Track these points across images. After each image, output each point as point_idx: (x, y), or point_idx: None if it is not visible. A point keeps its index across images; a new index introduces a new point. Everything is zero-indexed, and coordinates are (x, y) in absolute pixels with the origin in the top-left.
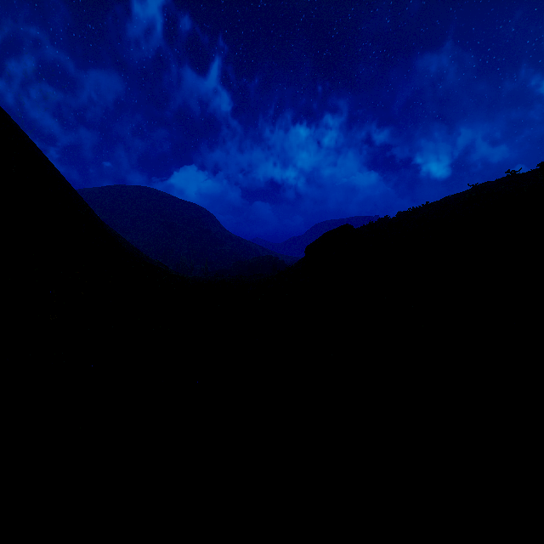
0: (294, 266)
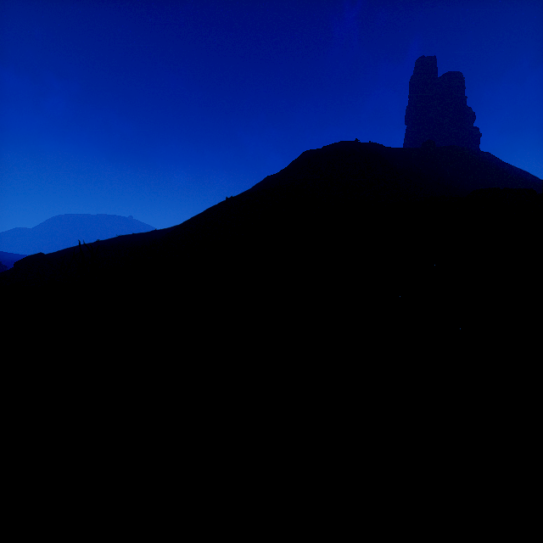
0: (9, 271)
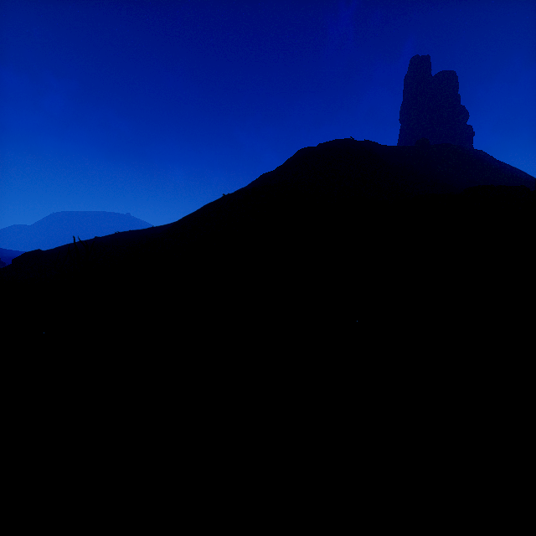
0: (7, 267)
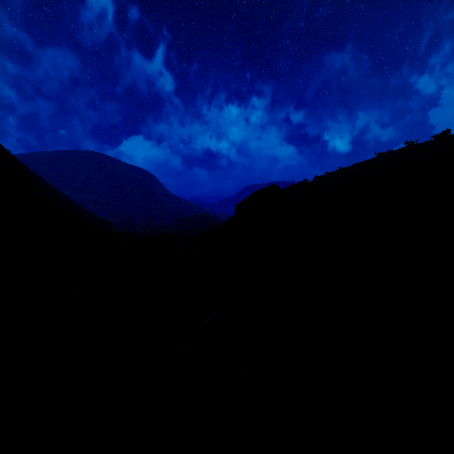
0: (225, 223)
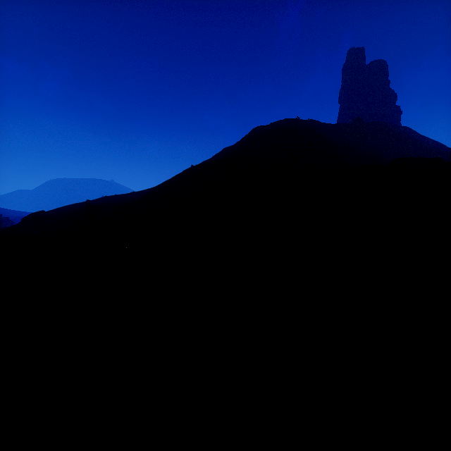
0: (17, 225)
